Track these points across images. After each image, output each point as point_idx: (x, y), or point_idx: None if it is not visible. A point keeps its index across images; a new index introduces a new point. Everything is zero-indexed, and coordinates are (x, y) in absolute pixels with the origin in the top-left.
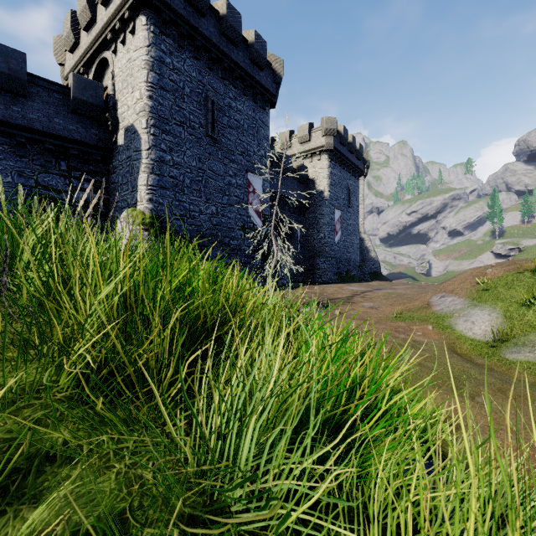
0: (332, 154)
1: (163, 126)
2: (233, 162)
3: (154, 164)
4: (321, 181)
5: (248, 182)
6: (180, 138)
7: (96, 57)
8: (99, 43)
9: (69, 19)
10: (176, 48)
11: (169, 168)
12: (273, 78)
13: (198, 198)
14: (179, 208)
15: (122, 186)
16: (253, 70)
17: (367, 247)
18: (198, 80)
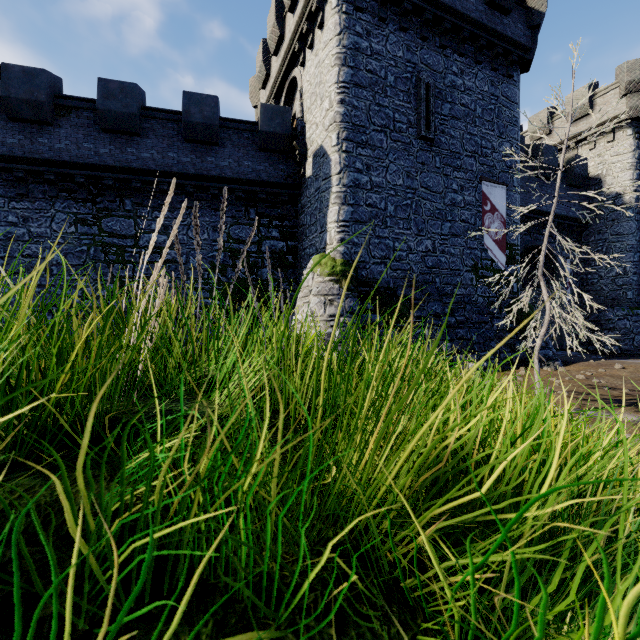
0: None
1: (358, 136)
2: (458, 169)
3: (346, 191)
4: (615, 177)
5: (482, 197)
6: (380, 149)
7: (285, 81)
8: (287, 61)
9: (260, 51)
10: (375, 24)
11: (366, 194)
12: (526, 21)
13: (406, 231)
14: (379, 248)
15: (310, 227)
16: (491, 19)
17: None
18: (405, 61)
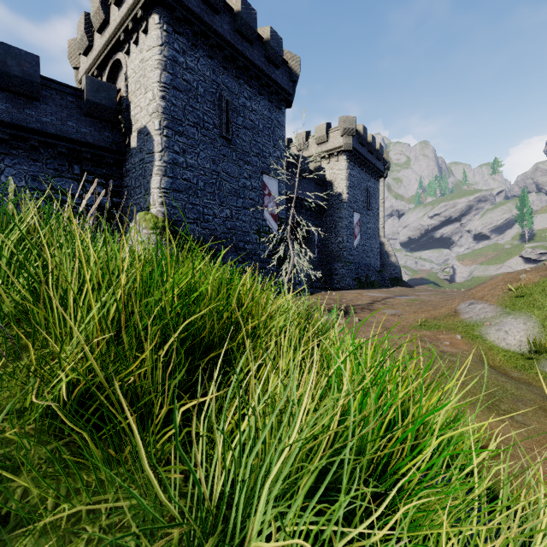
0: (350, 155)
1: (176, 127)
2: (248, 163)
3: (167, 166)
4: (339, 183)
5: (263, 185)
6: (193, 139)
7: (110, 59)
8: (112, 44)
9: (82, 22)
10: (189, 46)
11: (182, 171)
12: (289, 76)
13: (212, 201)
14: (193, 212)
15: (135, 189)
16: (268, 68)
17: (387, 252)
18: (211, 80)
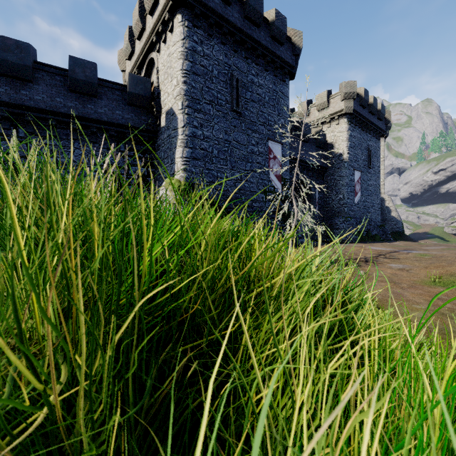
0: (351, 117)
1: (195, 105)
2: (255, 132)
3: (188, 139)
4: (339, 144)
5: (269, 150)
6: (209, 115)
7: (146, 59)
8: (147, 46)
9: (127, 34)
10: (206, 37)
11: (200, 142)
12: (292, 51)
13: (225, 166)
14: (208, 176)
15: (164, 160)
16: (273, 46)
17: (388, 207)
18: (224, 63)
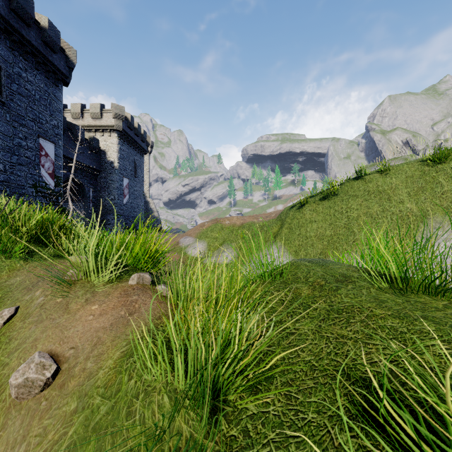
0: (121, 134)
1: None
2: (23, 126)
3: None
4: (111, 153)
5: (40, 147)
6: None
7: None
8: None
9: None
10: None
11: None
12: (66, 62)
13: None
14: None
15: None
16: (46, 51)
17: (151, 208)
18: None
